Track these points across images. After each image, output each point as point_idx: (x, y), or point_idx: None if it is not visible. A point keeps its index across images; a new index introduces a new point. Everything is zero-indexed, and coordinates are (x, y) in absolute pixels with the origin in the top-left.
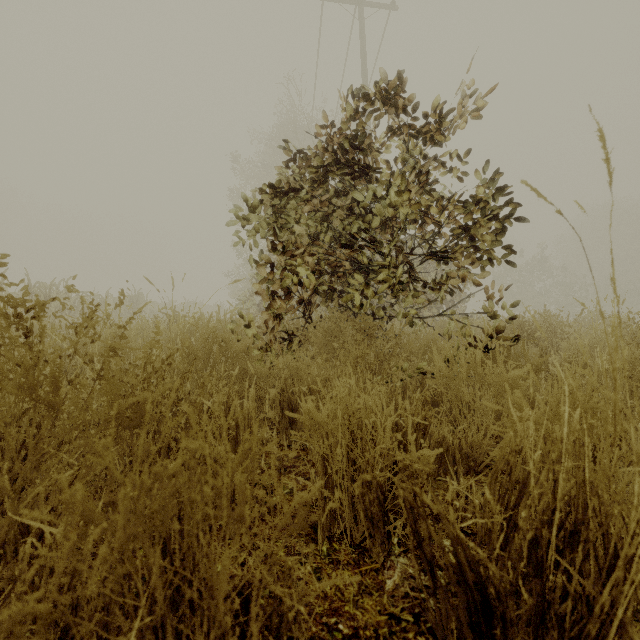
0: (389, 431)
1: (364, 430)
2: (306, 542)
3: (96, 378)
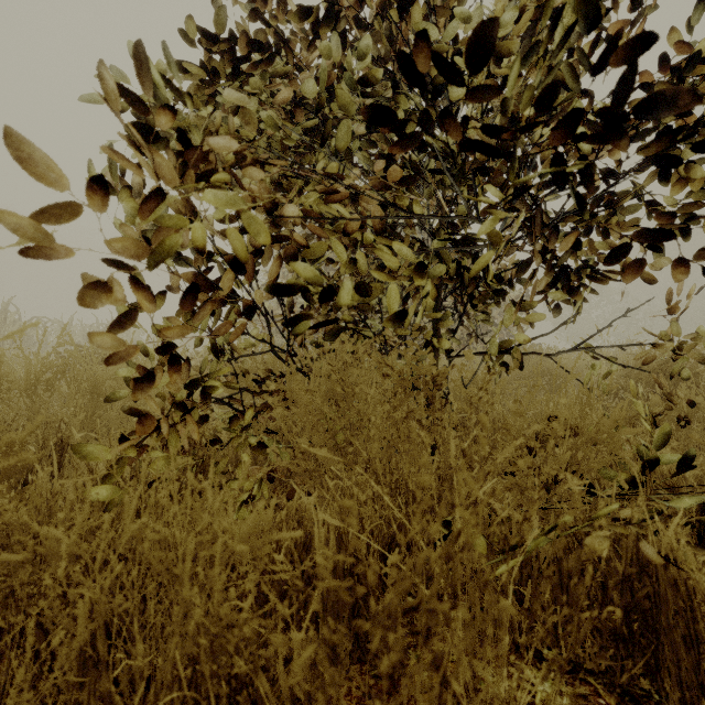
0: None
1: None
2: None
3: None
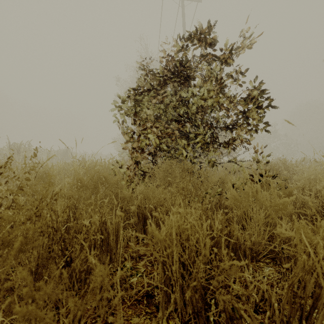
0: (208, 245)
1: (190, 241)
2: (151, 320)
3: (9, 207)
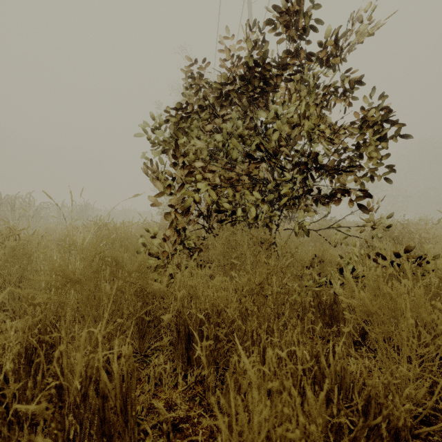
0: None
1: None
2: None
3: None
